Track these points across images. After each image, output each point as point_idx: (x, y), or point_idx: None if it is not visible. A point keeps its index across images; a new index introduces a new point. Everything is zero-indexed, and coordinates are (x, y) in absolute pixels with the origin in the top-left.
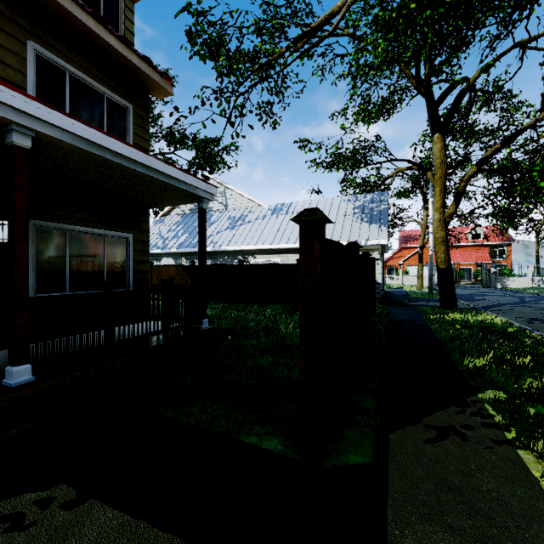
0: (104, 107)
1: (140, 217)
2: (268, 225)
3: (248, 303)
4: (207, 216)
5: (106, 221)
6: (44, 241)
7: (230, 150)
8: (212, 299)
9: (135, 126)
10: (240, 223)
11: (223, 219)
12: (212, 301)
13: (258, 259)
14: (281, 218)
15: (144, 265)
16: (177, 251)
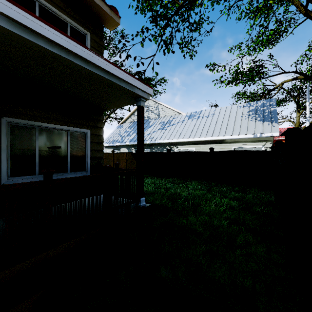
0: (68, 33)
1: (96, 117)
2: (186, 126)
3: (174, 178)
4: (147, 122)
5: (69, 120)
6: (17, 135)
7: (161, 82)
8: (149, 175)
9: (92, 49)
10: (168, 126)
11: (156, 123)
12: (149, 176)
13: (180, 148)
14: (195, 120)
15: (99, 153)
16: (129, 143)
